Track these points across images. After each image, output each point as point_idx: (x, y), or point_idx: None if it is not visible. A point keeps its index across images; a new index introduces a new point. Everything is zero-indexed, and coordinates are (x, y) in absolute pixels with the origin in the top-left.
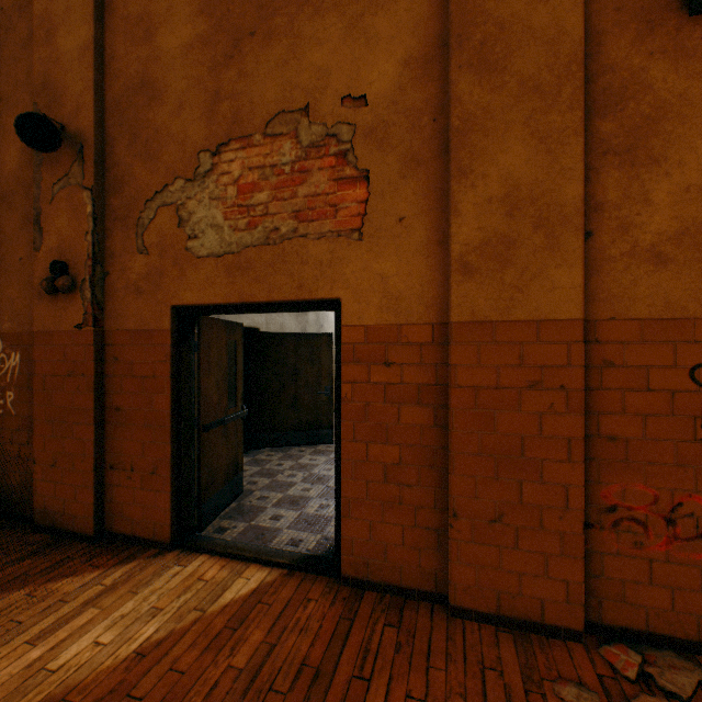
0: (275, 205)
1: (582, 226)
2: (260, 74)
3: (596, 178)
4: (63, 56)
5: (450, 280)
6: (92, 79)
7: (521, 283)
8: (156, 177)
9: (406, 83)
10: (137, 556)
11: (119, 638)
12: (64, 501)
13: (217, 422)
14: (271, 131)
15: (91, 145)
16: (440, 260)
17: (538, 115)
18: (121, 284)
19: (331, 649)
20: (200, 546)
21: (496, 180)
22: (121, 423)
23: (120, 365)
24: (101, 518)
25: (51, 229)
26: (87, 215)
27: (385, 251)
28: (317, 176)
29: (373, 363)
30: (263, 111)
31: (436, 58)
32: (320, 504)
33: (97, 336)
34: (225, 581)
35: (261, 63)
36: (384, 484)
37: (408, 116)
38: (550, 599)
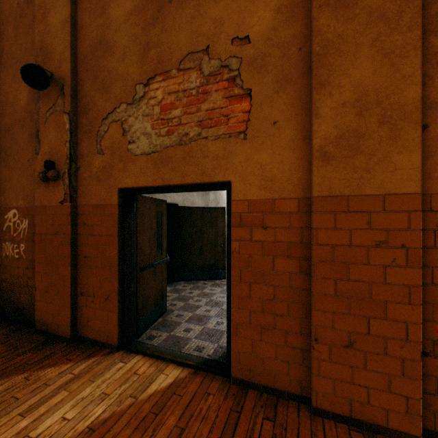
0: (186, 117)
1: (420, 120)
2: (175, 28)
3: (430, 82)
4: (52, 29)
5: (312, 165)
6: (69, 42)
7: (369, 166)
8: (108, 103)
9: (278, 24)
10: (96, 354)
11: (78, 416)
12: (52, 315)
13: (149, 266)
14: (183, 66)
15: (68, 84)
16: (304, 151)
17: (382, 37)
18: (87, 175)
19: (224, 436)
20: (136, 349)
21: (348, 89)
22: (87, 266)
23: (86, 228)
24: (75, 327)
25: (45, 140)
26: (66, 130)
27: (263, 146)
28: (214, 95)
29: (254, 227)
30: (178, 53)
31: (301, 3)
32: (217, 321)
33: (72, 208)
34: (151, 376)
35: (176, 20)
36: (262, 313)
37: (280, 48)
38: (393, 409)
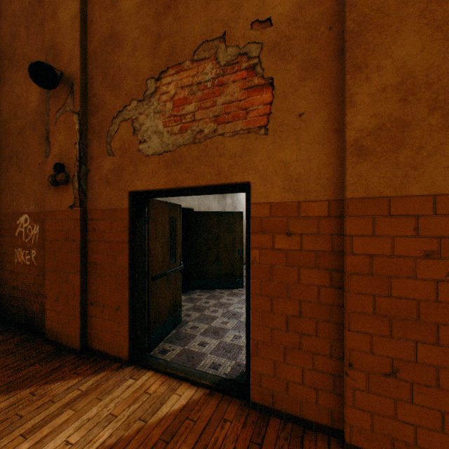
0: (200, 113)
1: None
2: (189, 15)
3: None
4: (61, 25)
5: (345, 162)
6: (79, 38)
7: (416, 161)
8: (119, 101)
9: (305, 2)
10: (105, 368)
11: (82, 440)
12: (62, 325)
13: (161, 274)
14: (197, 57)
15: (78, 83)
16: (335, 146)
17: (433, 6)
18: (97, 177)
19: None
20: (147, 364)
21: (390, 70)
22: (97, 274)
23: (96, 234)
24: (85, 338)
25: (55, 142)
26: (75, 131)
27: (287, 142)
28: (231, 87)
29: (276, 233)
30: (191, 43)
31: None
32: (234, 335)
33: (82, 213)
34: (163, 396)
35: (190, 7)
36: (286, 332)
37: (306, 29)
38: None
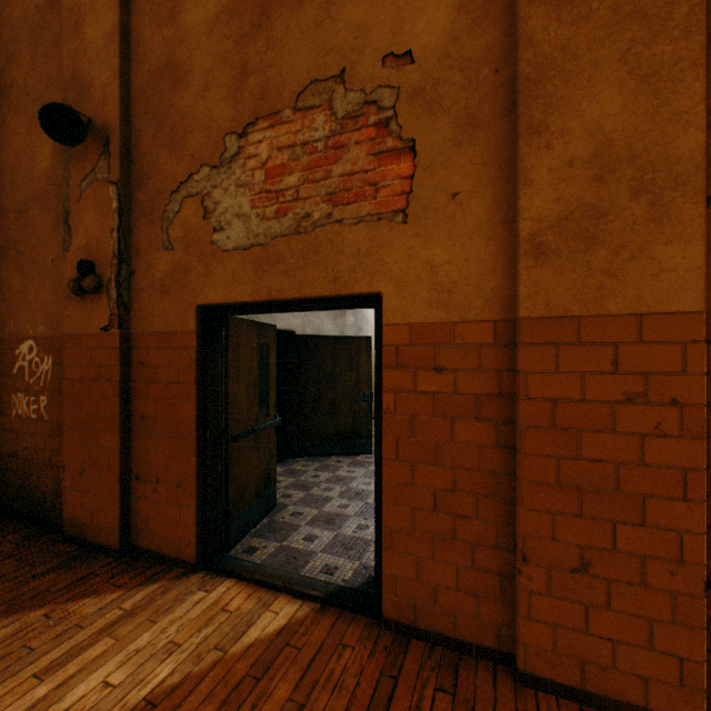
0: (307, 188)
1: (704, 188)
2: (290, 40)
3: None
4: (90, 46)
5: (518, 265)
6: (118, 67)
7: (615, 266)
8: (181, 166)
9: (461, 30)
10: (161, 576)
11: (129, 680)
12: (91, 512)
13: (247, 432)
14: (302, 104)
15: (116, 136)
16: (504, 242)
17: (638, 47)
18: (146, 283)
19: None
20: (226, 569)
21: (580, 136)
22: (146, 432)
23: (145, 370)
24: (127, 531)
25: (79, 228)
26: (112, 211)
27: (435, 235)
28: (354, 151)
29: (420, 369)
30: (293, 82)
31: None
32: (358, 523)
33: (122, 338)
34: (250, 614)
35: (291, 28)
36: (433, 513)
37: (463, 70)
38: (656, 678)
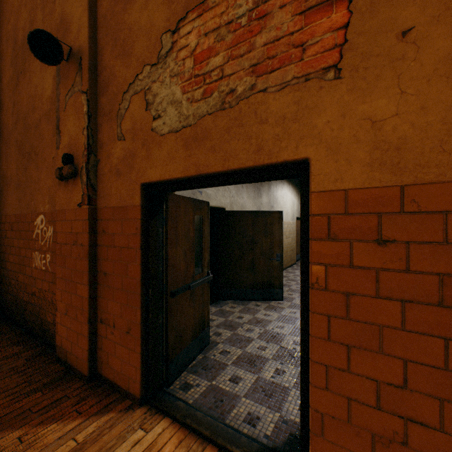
0: (231, 64)
1: None
2: None
3: None
4: None
5: None
6: (87, 2)
7: None
8: (129, 70)
9: None
10: (113, 407)
11: None
12: (71, 343)
13: (184, 288)
14: None
15: (86, 56)
16: None
17: None
18: (107, 169)
19: None
20: (163, 408)
21: None
22: (107, 286)
23: (106, 237)
24: (94, 361)
25: (64, 131)
26: (84, 114)
27: (377, 84)
28: (278, 14)
29: (357, 240)
30: None
31: None
32: (276, 368)
33: (90, 212)
34: None
35: None
36: (375, 408)
37: None
38: None
